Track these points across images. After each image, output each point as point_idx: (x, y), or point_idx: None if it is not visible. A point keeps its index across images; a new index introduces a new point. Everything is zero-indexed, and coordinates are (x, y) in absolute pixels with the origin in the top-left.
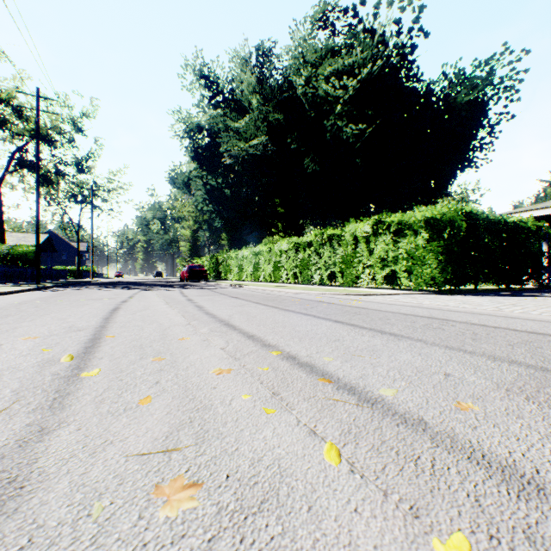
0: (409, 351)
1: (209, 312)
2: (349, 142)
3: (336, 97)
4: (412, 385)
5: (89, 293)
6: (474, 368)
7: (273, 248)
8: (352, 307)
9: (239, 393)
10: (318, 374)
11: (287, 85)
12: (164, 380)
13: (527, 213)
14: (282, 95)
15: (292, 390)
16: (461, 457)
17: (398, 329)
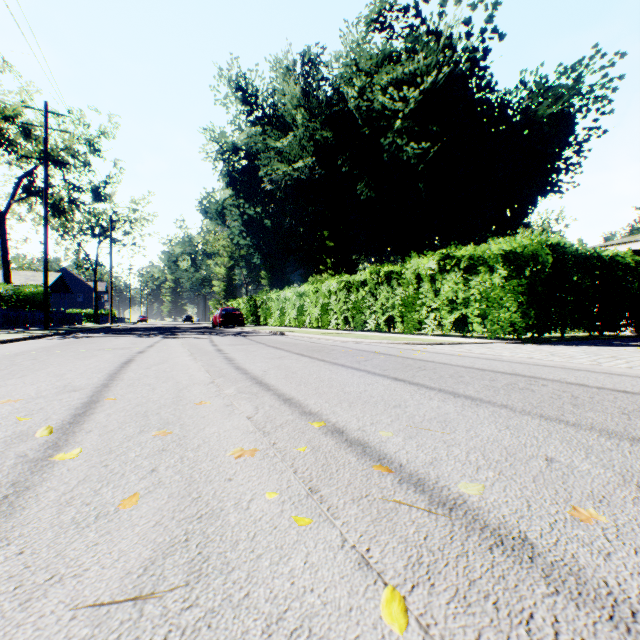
0: (493, 423)
1: (240, 366)
2: (410, 164)
3: (394, 111)
4: (504, 476)
5: (103, 341)
6: (585, 450)
7: (320, 288)
8: (415, 360)
9: (263, 489)
10: (374, 457)
11: (337, 98)
12: (164, 466)
13: (624, 245)
14: (332, 110)
15: (336, 484)
16: (600, 616)
17: (474, 390)
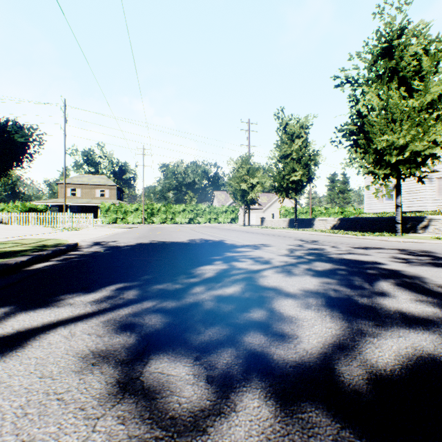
0: None
1: None
2: None
3: None
4: None
5: None
6: None
7: None
8: None
9: None
10: None
11: None
12: None
13: (44, 203)
14: None
15: None
16: None
17: None
